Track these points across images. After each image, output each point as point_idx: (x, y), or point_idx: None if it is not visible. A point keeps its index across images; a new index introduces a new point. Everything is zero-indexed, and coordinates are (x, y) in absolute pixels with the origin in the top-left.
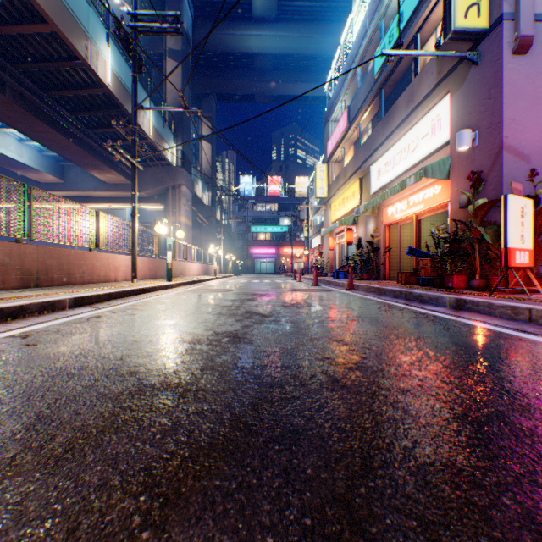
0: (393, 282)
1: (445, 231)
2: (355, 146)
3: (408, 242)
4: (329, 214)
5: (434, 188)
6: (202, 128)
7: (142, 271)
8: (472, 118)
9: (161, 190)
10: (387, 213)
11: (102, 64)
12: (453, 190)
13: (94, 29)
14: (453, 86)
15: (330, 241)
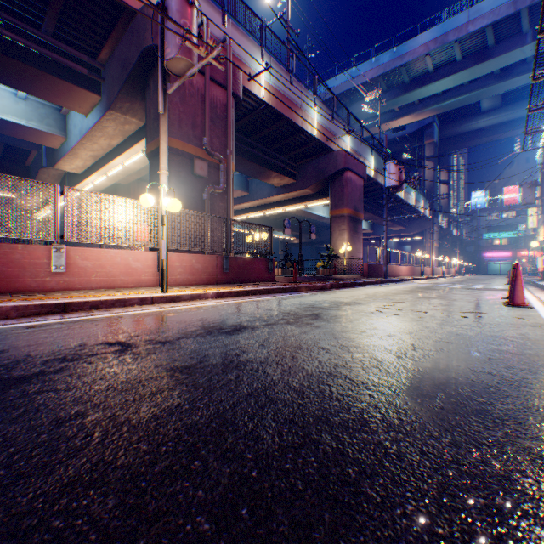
0: None
1: None
2: None
3: None
4: (536, 238)
5: None
6: (439, 176)
7: (429, 272)
8: None
9: (420, 230)
10: None
11: (411, 200)
12: None
13: (410, 191)
14: None
15: (536, 255)
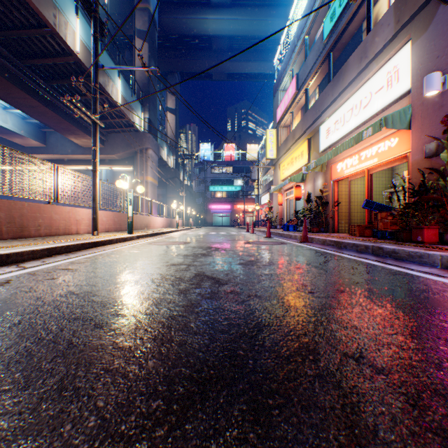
0: (344, 234)
1: (409, 182)
2: (302, 110)
3: (355, 197)
4: (278, 173)
5: (390, 141)
6: (168, 101)
7: (106, 224)
8: (440, 61)
9: (130, 154)
10: (336, 169)
11: (71, 34)
12: (415, 140)
13: None
14: (415, 32)
15: (279, 197)
